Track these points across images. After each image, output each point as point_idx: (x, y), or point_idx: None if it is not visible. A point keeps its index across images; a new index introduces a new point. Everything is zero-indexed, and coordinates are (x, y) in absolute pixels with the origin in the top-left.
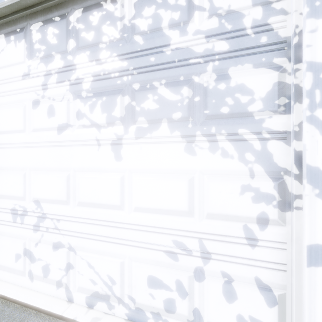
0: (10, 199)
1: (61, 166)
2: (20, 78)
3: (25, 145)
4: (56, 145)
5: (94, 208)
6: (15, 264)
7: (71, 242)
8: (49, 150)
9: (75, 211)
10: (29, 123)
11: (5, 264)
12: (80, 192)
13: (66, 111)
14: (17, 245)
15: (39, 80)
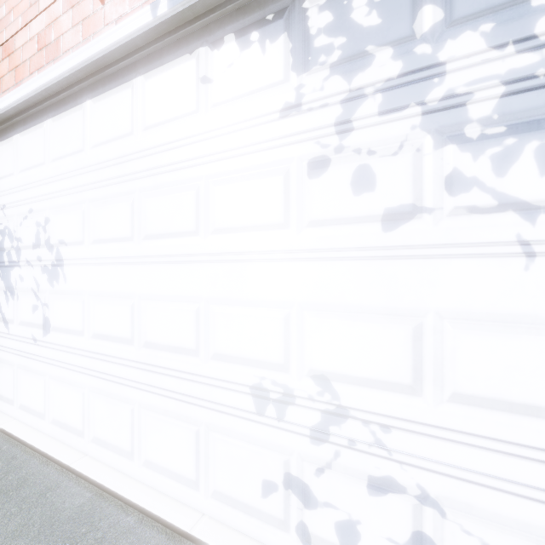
0: (250, 366)
1: (395, 304)
2: (276, 116)
3: (288, 255)
4: (379, 255)
5: (510, 413)
6: (261, 502)
7: (426, 485)
8: (356, 267)
9: (442, 412)
10: (300, 209)
11: (237, 495)
12: (458, 371)
13: (410, 176)
14: (267, 462)
15: (329, 113)
